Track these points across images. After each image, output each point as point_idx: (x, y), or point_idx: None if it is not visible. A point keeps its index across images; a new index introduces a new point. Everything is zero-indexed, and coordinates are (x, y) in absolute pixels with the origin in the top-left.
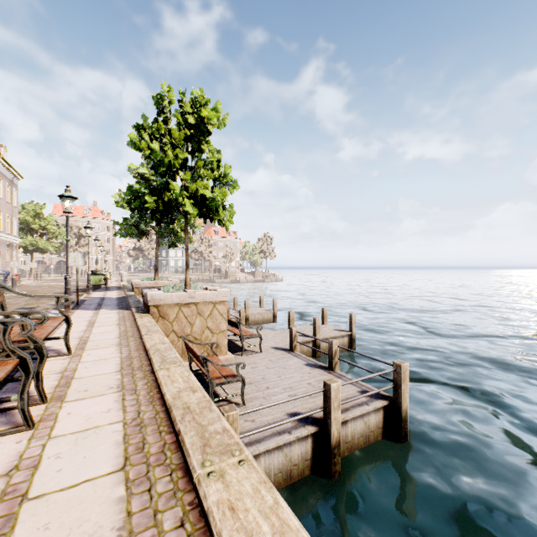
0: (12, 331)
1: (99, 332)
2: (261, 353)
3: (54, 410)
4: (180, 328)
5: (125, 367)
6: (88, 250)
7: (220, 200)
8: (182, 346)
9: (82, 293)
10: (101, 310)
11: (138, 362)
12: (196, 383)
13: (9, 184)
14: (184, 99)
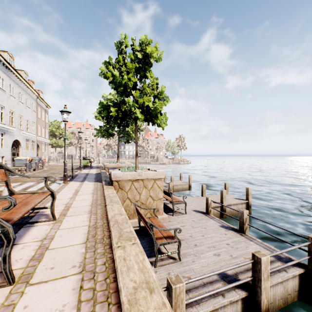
0: (3, 206)
1: (79, 200)
2: (186, 214)
3: (14, 299)
4: (132, 196)
5: (90, 237)
6: (80, 145)
7: (159, 109)
8: (133, 208)
9: (77, 170)
10: (85, 182)
11: (101, 233)
12: (151, 274)
13: (44, 111)
14: (134, 44)
